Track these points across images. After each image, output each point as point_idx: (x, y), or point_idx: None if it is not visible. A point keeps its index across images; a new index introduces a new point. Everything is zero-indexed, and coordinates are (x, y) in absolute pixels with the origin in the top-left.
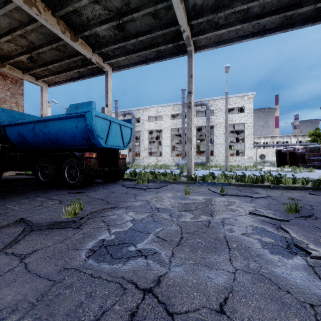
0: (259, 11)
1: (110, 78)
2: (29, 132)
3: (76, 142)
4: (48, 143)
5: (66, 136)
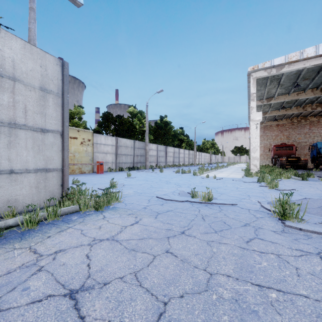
0: None
1: None
2: None
3: None
4: None
5: None
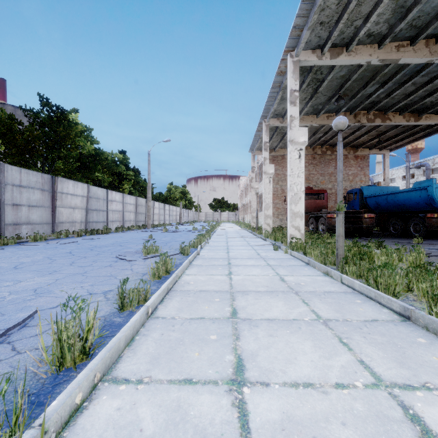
0: None
1: None
2: (383, 201)
3: (420, 206)
4: (397, 207)
5: (411, 202)
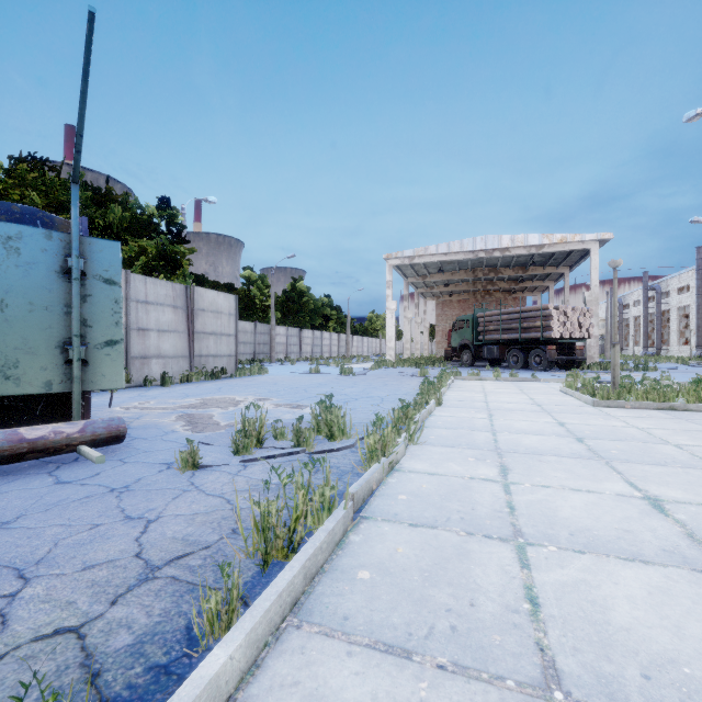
0: (564, 256)
1: (552, 290)
2: None
3: None
4: None
5: None
